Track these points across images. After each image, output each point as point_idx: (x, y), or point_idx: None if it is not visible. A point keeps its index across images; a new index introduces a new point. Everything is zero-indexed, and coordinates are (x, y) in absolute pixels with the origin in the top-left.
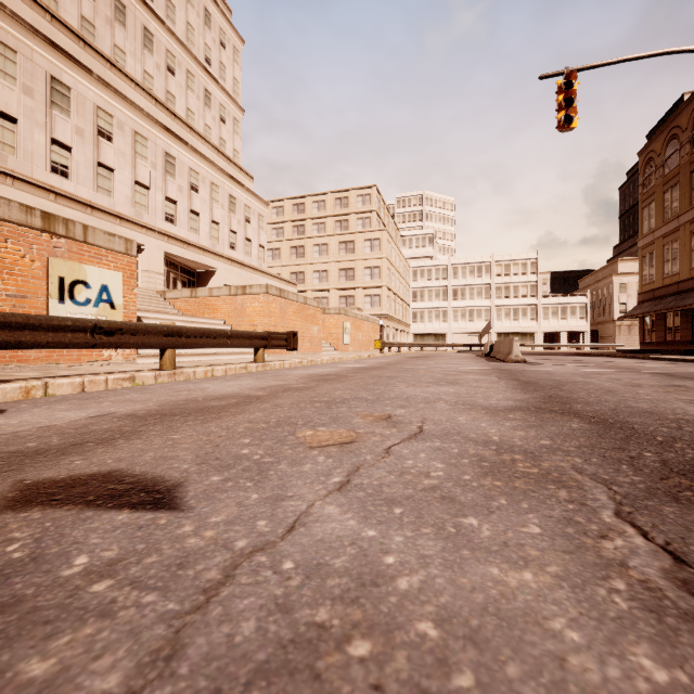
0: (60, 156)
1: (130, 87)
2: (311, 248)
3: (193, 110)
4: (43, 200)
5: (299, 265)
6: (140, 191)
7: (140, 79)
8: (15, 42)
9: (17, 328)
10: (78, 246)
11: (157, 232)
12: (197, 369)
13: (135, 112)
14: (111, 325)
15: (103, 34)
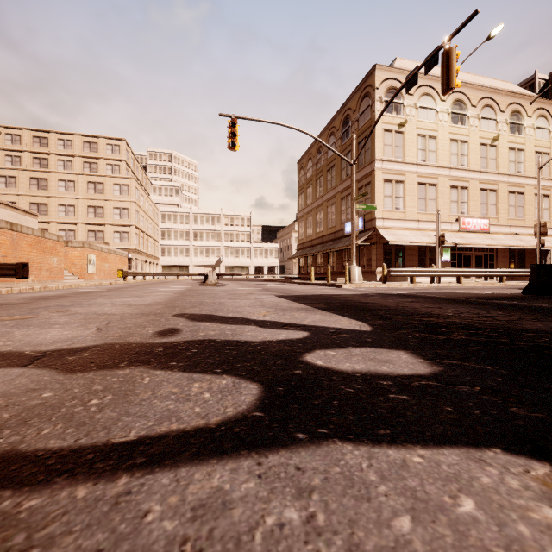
0: None
1: None
2: (56, 183)
3: None
4: None
5: (41, 196)
6: None
7: None
8: None
9: None
10: None
11: None
12: None
13: None
14: None
15: None
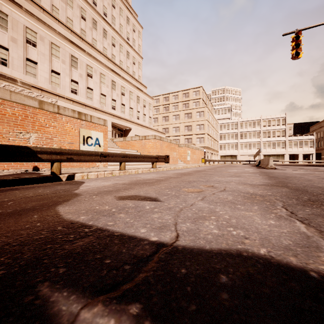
0: (74, 86)
1: (98, 54)
2: (172, 117)
3: (122, 60)
4: (68, 104)
5: (166, 124)
6: (102, 97)
7: (102, 51)
8: (59, 43)
9: (80, 155)
10: (89, 123)
11: (109, 114)
12: (132, 170)
13: (100, 65)
14: (105, 153)
15: (88, 34)
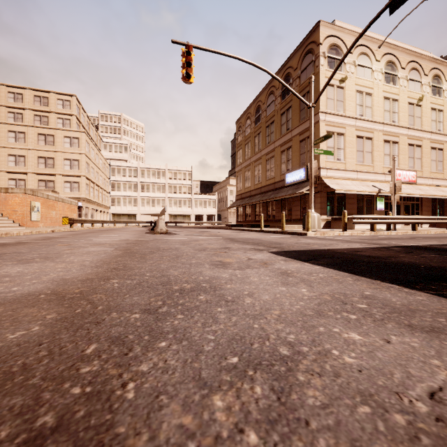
0: None
1: None
2: (6, 133)
3: None
4: None
5: None
6: None
7: None
8: None
9: None
10: None
11: None
12: None
13: None
14: None
15: None
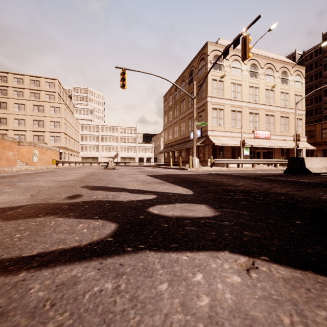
0: None
1: None
2: (12, 105)
3: None
4: None
5: (3, 113)
6: None
7: None
8: None
9: None
10: None
11: None
12: None
13: None
14: None
15: None
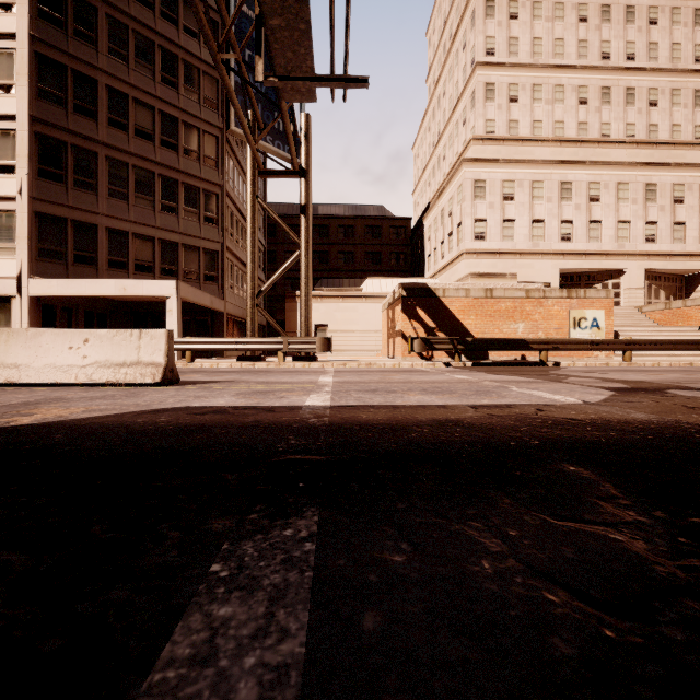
0: (565, 229)
1: (613, 148)
2: None
3: (678, 122)
4: (556, 260)
5: None
6: (621, 227)
7: (622, 134)
8: (543, 176)
9: (565, 344)
10: (581, 301)
11: (637, 255)
12: (646, 362)
13: (617, 168)
14: (597, 341)
15: (592, 123)
